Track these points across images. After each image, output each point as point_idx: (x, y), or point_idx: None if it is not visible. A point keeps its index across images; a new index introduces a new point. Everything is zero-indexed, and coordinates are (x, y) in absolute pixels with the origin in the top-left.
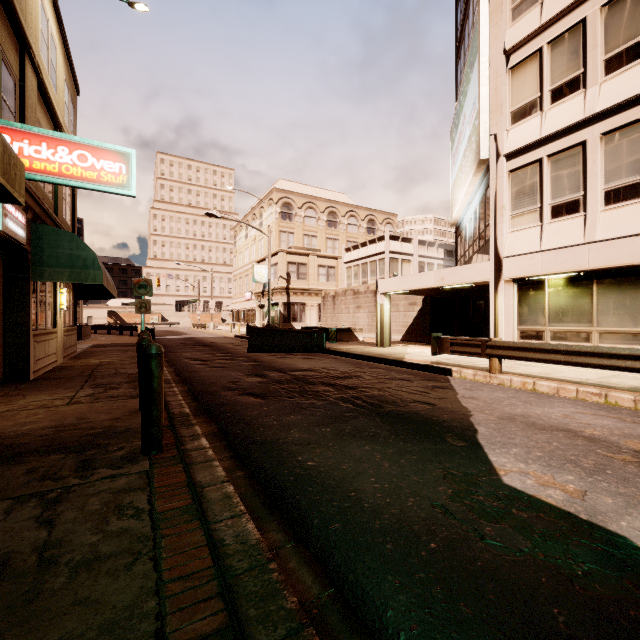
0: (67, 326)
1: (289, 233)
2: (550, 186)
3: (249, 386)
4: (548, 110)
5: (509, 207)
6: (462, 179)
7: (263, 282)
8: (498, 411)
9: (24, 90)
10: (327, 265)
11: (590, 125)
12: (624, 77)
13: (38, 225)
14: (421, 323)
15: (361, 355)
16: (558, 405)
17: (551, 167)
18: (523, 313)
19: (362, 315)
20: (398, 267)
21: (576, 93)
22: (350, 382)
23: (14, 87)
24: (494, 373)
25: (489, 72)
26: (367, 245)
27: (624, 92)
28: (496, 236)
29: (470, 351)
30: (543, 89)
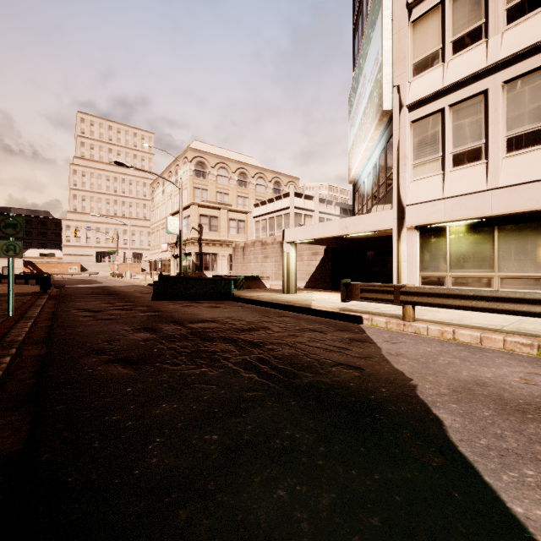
0: None
1: (203, 190)
2: (452, 135)
3: (128, 347)
4: (450, 61)
5: (411, 157)
6: (362, 136)
7: (176, 233)
8: (443, 376)
9: None
10: (237, 219)
11: (492, 74)
12: (527, 25)
13: None
14: (323, 271)
15: (268, 302)
16: (501, 362)
17: (453, 116)
18: (425, 260)
19: (269, 264)
20: (301, 221)
21: (478, 43)
22: (256, 336)
23: None
24: (408, 321)
25: (392, 26)
26: (274, 201)
27: (527, 39)
28: (399, 185)
29: (382, 298)
30: (445, 40)
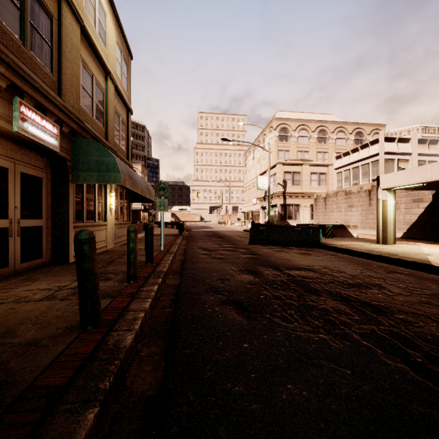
0: (121, 221)
1: (285, 151)
2: None
3: (237, 288)
4: None
5: None
6: None
7: (264, 189)
8: None
9: (61, 27)
10: (318, 172)
11: None
12: None
13: (75, 138)
14: (429, 220)
15: (365, 253)
16: None
17: None
18: None
19: (354, 213)
20: (393, 167)
21: None
22: (371, 296)
23: (50, 22)
24: None
25: None
26: (358, 150)
27: None
28: None
29: None
30: None
